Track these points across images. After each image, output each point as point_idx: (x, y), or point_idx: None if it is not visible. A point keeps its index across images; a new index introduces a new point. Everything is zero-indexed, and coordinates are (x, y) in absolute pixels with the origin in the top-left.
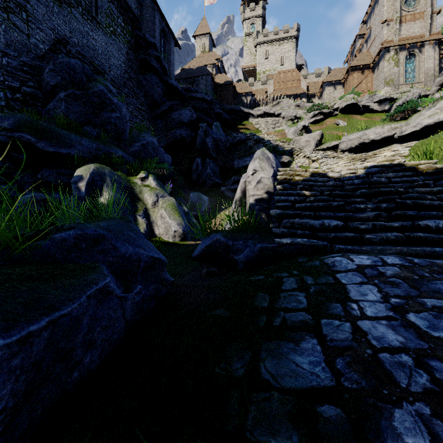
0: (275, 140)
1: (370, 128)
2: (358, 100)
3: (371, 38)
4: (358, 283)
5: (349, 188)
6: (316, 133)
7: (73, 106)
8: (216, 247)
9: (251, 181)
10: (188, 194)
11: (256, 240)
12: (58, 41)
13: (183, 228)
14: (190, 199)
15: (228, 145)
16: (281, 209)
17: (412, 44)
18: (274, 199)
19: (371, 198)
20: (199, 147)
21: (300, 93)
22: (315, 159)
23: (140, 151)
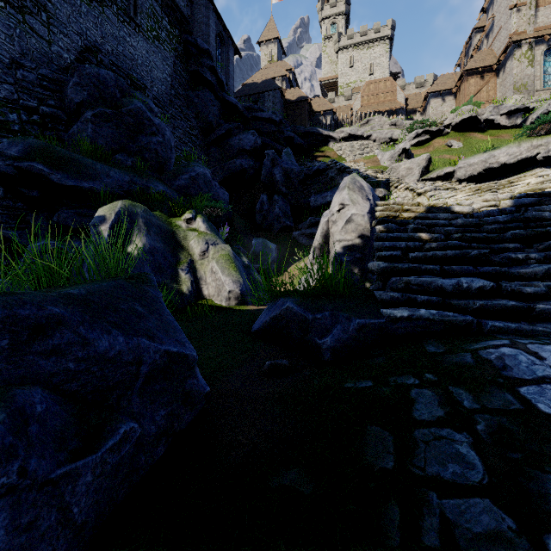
0: (364, 169)
1: (500, 147)
2: (478, 112)
3: (494, 31)
4: None
5: (492, 228)
6: (422, 158)
7: (103, 129)
8: (286, 320)
9: (337, 220)
10: (250, 241)
11: (351, 312)
12: (87, 48)
13: (241, 286)
14: (252, 247)
15: (302, 177)
16: (386, 261)
17: None
18: (371, 245)
19: (530, 243)
20: (265, 181)
21: (397, 108)
22: (421, 192)
23: (187, 185)
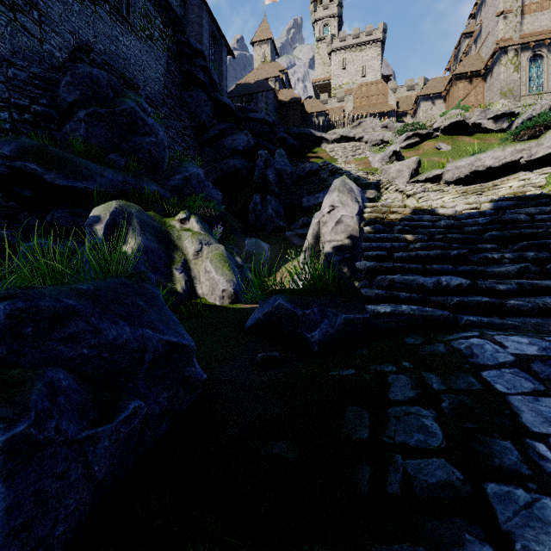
0: (356, 171)
1: (486, 151)
2: (466, 116)
3: (482, 36)
4: (530, 393)
5: (472, 230)
6: (411, 160)
7: (96, 129)
8: (277, 317)
9: (327, 221)
10: (243, 241)
11: (338, 308)
12: (79, 47)
13: (235, 285)
14: (246, 247)
15: (294, 178)
16: (372, 260)
17: (539, 42)
18: (359, 246)
19: (506, 243)
20: (258, 181)
21: (388, 110)
22: (411, 194)
23: (181, 185)
